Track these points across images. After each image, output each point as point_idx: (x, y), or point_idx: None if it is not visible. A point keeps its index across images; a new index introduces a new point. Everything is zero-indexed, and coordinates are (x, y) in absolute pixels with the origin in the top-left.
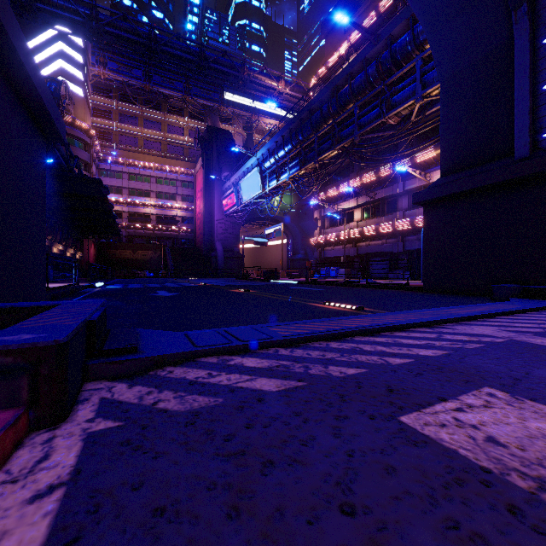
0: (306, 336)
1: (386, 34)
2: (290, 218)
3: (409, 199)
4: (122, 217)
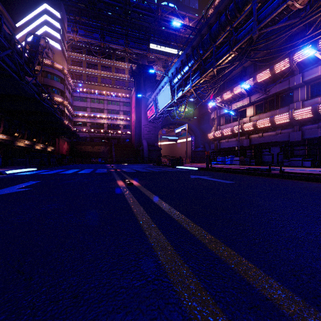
0: None
1: None
2: (193, 123)
3: (308, 89)
4: (87, 125)
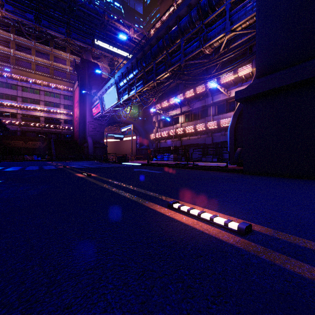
0: None
1: None
2: (138, 123)
3: (216, 108)
4: (17, 117)
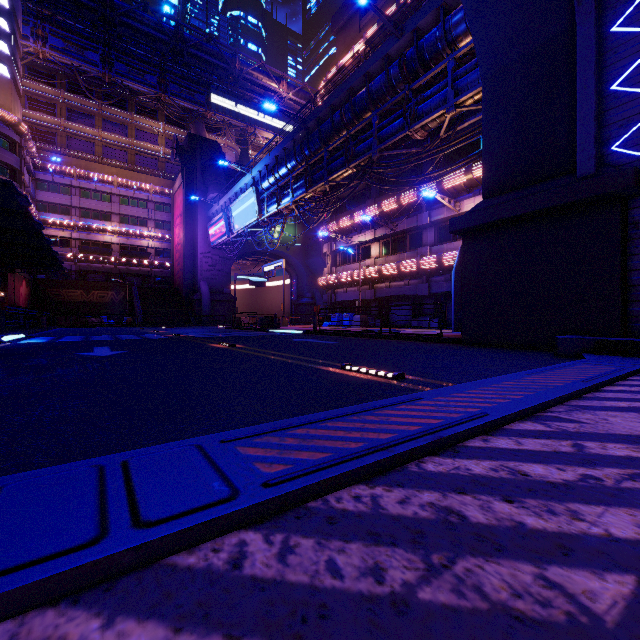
0: (323, 479)
1: (412, 26)
2: (294, 254)
3: (436, 232)
4: (70, 245)
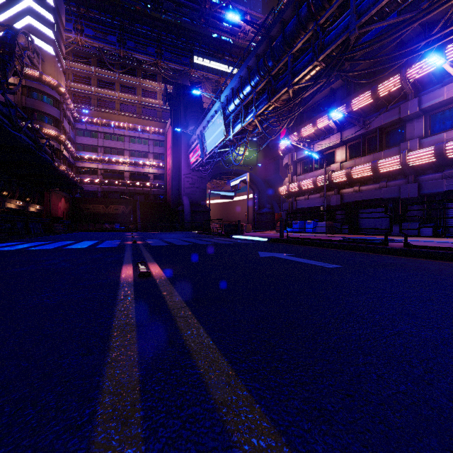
0: None
1: None
2: (256, 173)
3: (427, 122)
4: (97, 174)
